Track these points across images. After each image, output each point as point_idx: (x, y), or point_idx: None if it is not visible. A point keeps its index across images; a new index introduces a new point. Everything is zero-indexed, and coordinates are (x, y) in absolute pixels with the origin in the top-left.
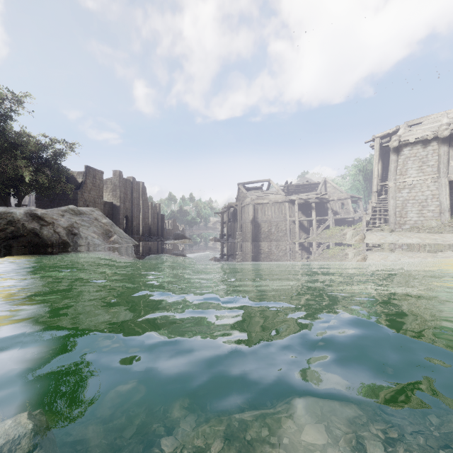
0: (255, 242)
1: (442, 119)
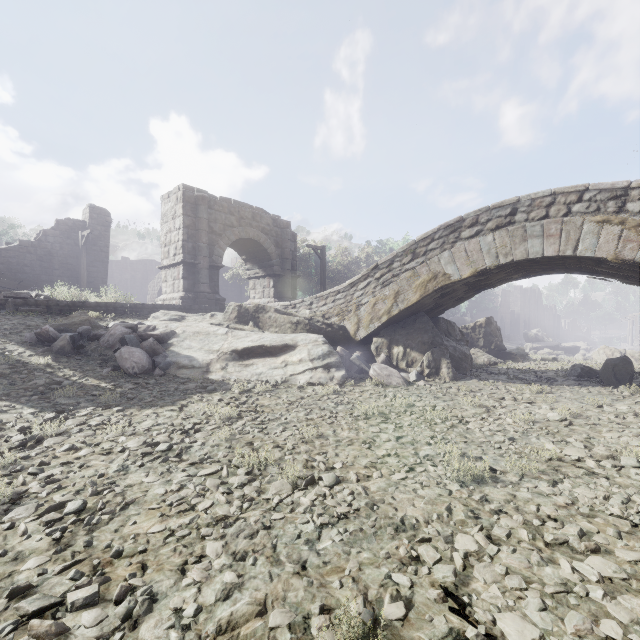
0: None
1: None
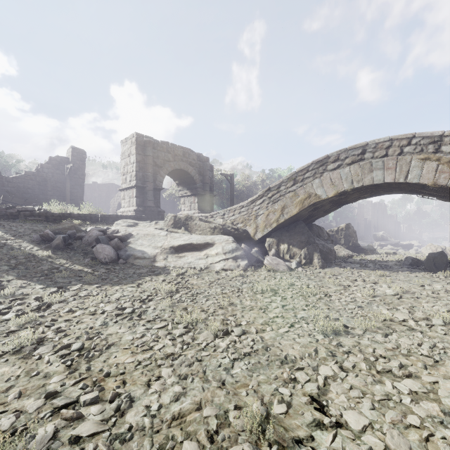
0: None
1: None
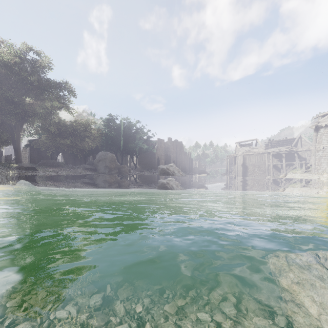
0: (244, 176)
1: None
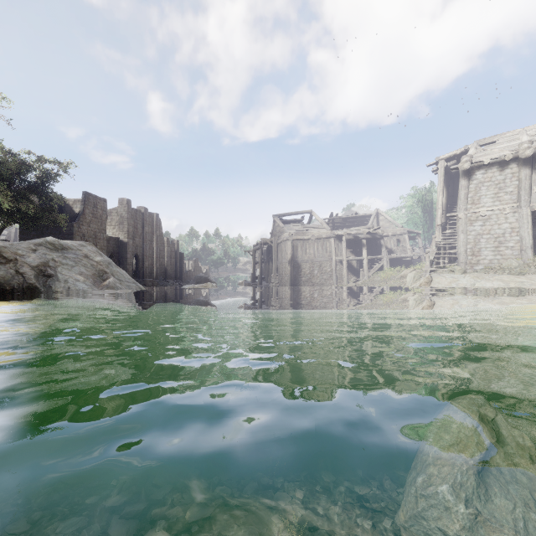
0: (294, 286)
1: (521, 136)
